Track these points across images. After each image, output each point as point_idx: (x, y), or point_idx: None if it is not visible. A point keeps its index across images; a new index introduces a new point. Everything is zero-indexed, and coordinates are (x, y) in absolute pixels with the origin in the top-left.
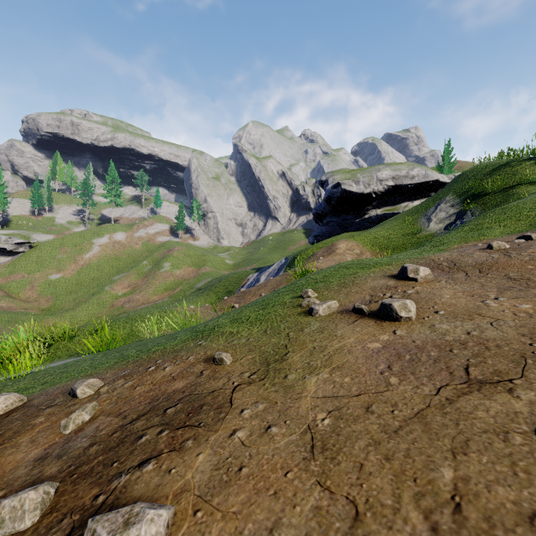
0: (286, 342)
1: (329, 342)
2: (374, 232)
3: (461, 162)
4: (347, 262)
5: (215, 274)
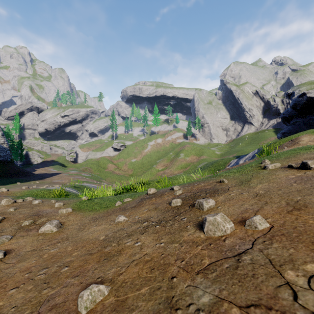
0: (251, 177)
1: (271, 176)
2: None
3: None
4: (297, 147)
5: (209, 160)
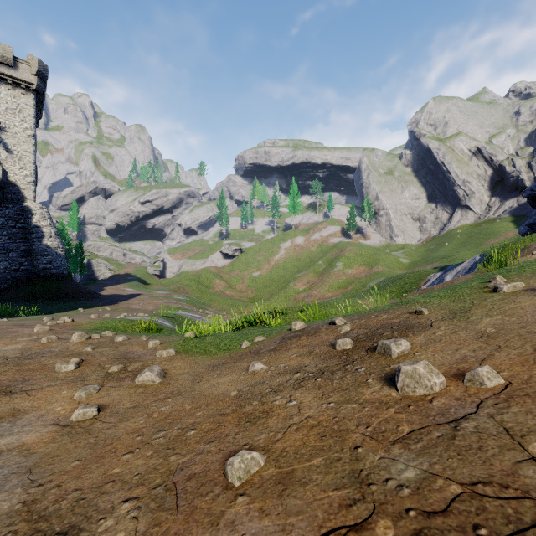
0: (470, 305)
1: (506, 305)
2: None
3: None
4: None
5: (388, 273)
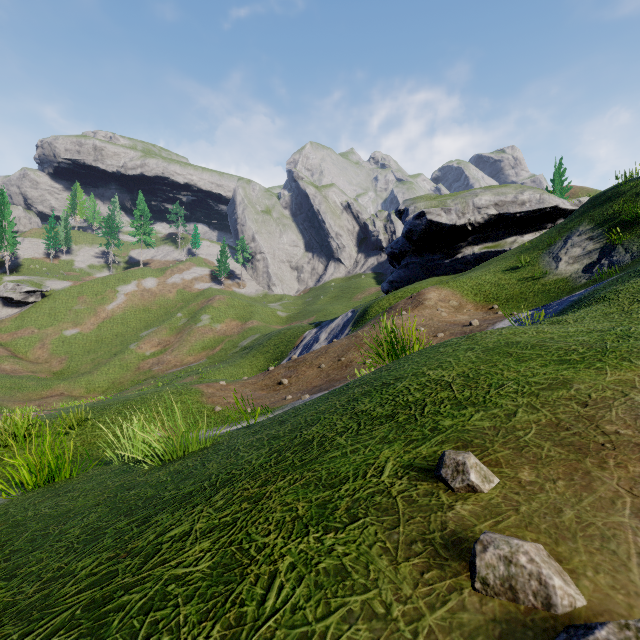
0: None
1: None
2: (477, 276)
3: (575, 188)
4: (492, 336)
5: (264, 329)
